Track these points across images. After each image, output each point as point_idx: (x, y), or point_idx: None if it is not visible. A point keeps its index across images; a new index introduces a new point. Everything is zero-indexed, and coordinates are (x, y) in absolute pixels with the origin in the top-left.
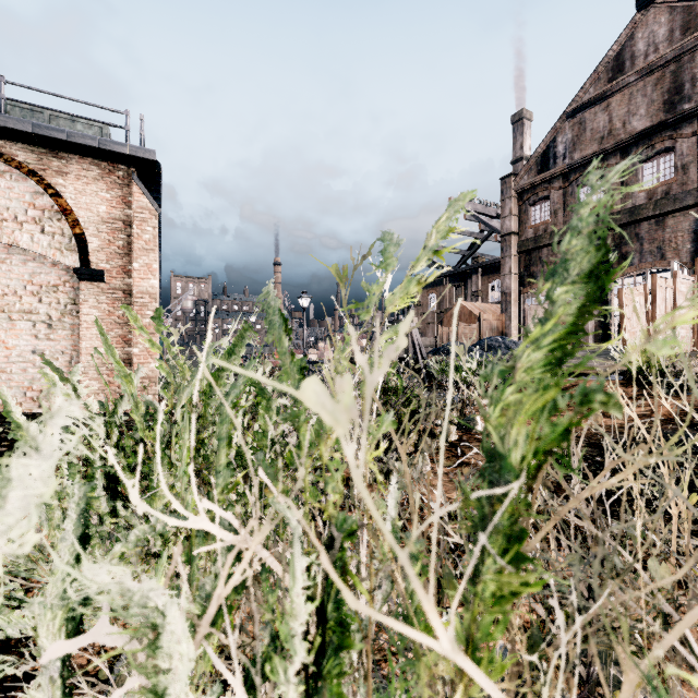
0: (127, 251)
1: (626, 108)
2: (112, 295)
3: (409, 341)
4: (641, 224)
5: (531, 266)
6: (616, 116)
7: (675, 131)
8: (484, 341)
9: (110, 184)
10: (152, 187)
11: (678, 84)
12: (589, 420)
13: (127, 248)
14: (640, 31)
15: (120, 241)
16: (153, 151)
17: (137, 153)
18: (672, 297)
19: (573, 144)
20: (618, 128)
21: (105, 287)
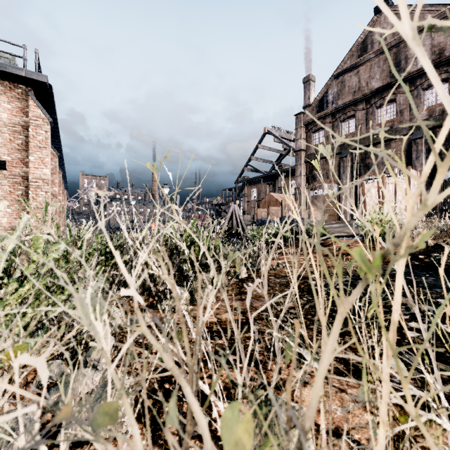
0: (25, 148)
1: (368, 74)
2: (13, 179)
3: (233, 216)
4: (377, 145)
5: (313, 171)
6: (363, 78)
7: (396, 89)
8: (284, 218)
9: (11, 98)
10: (47, 103)
11: (398, 61)
12: (278, 236)
13: (25, 145)
14: (376, 27)
15: (19, 140)
16: (44, 75)
17: (32, 76)
18: (394, 189)
19: (337, 95)
20: (364, 86)
21: (6, 173)
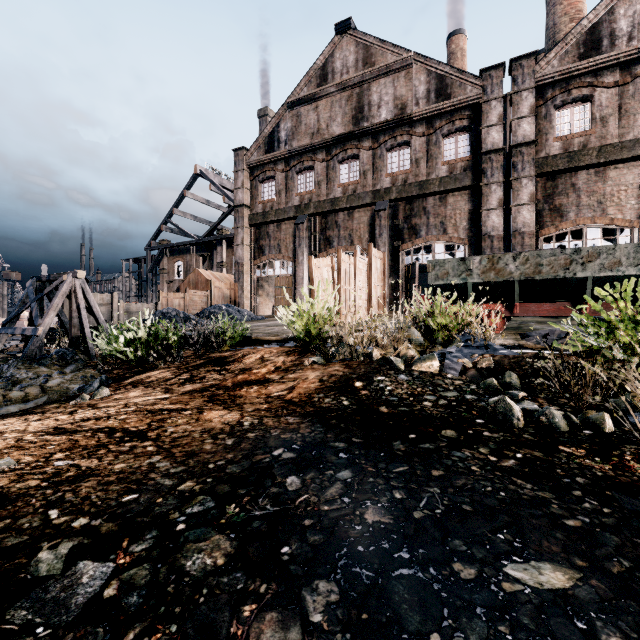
0: None
1: (329, 113)
2: None
3: (73, 304)
4: (339, 213)
5: (261, 240)
6: (323, 118)
7: (359, 142)
8: (208, 309)
9: None
10: None
11: (361, 105)
12: None
13: None
14: (338, 52)
15: None
16: None
17: None
18: (353, 272)
19: (292, 133)
20: (324, 128)
21: None
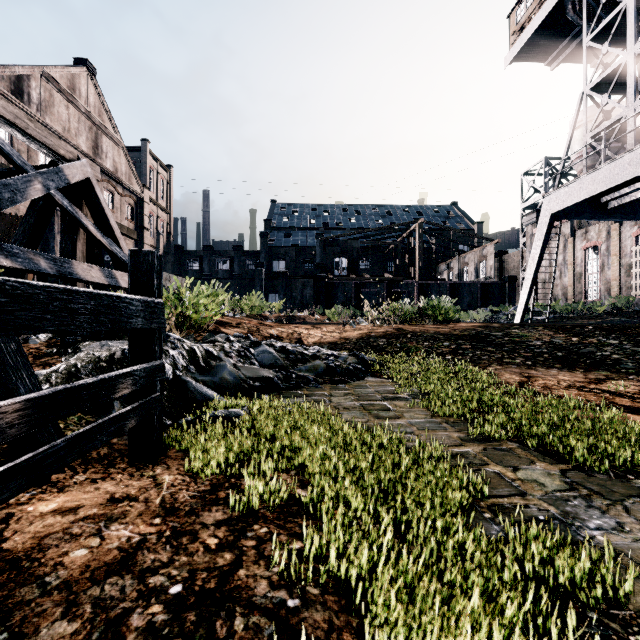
0: None
1: None
2: None
3: None
4: None
5: None
6: None
7: None
8: None
9: None
10: None
11: None
12: None
13: None
14: None
15: None
16: None
17: None
18: None
19: None
20: None
21: None
